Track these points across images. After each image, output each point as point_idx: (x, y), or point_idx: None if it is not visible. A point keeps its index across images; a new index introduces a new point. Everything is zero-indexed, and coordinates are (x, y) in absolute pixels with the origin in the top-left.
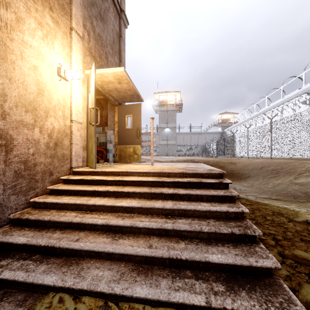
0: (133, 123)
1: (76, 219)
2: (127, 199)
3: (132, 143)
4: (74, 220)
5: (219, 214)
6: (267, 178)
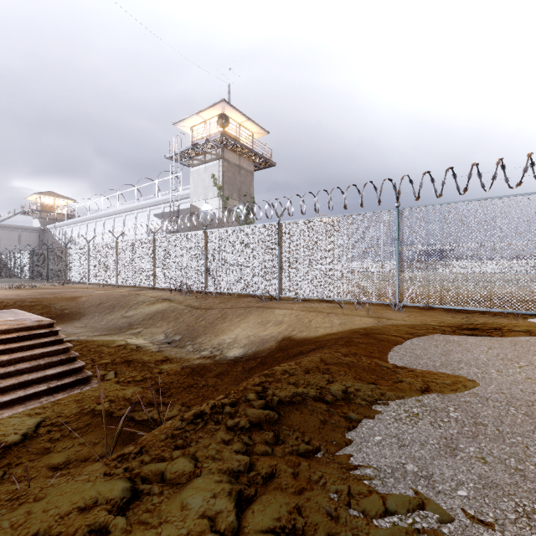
0: None
1: None
2: None
3: None
4: None
5: (51, 353)
6: (103, 315)
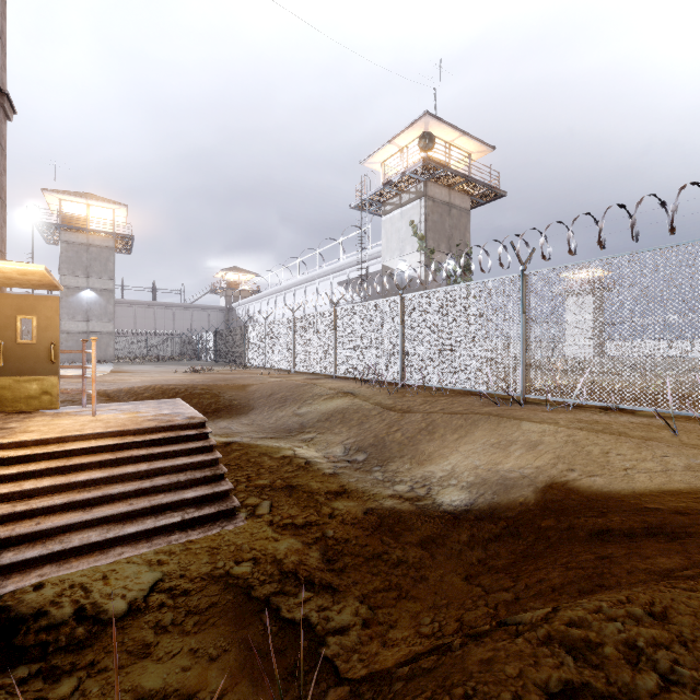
0: (38, 333)
1: (20, 508)
2: (84, 473)
3: (36, 373)
4: (17, 509)
5: (196, 465)
6: (273, 410)
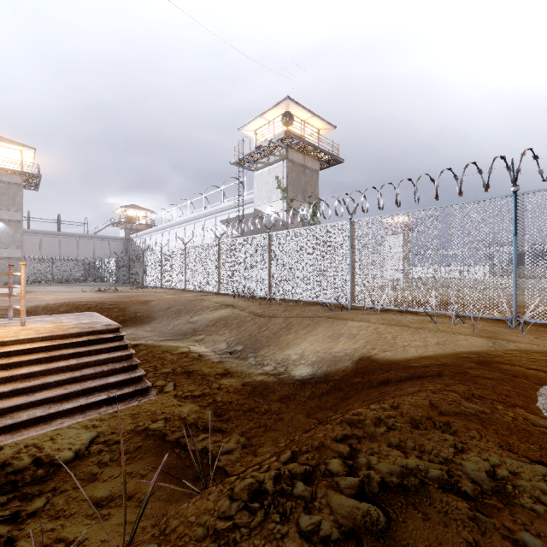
0: None
1: None
2: (23, 368)
3: None
4: None
5: (115, 359)
6: (171, 319)
